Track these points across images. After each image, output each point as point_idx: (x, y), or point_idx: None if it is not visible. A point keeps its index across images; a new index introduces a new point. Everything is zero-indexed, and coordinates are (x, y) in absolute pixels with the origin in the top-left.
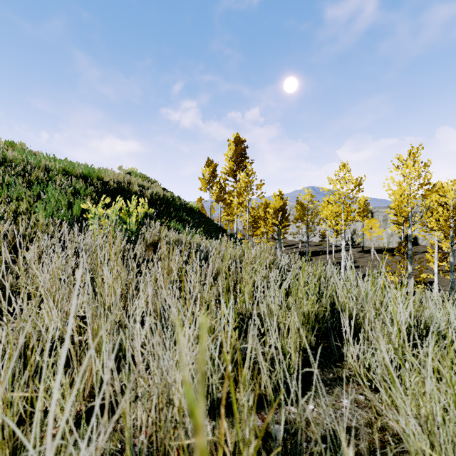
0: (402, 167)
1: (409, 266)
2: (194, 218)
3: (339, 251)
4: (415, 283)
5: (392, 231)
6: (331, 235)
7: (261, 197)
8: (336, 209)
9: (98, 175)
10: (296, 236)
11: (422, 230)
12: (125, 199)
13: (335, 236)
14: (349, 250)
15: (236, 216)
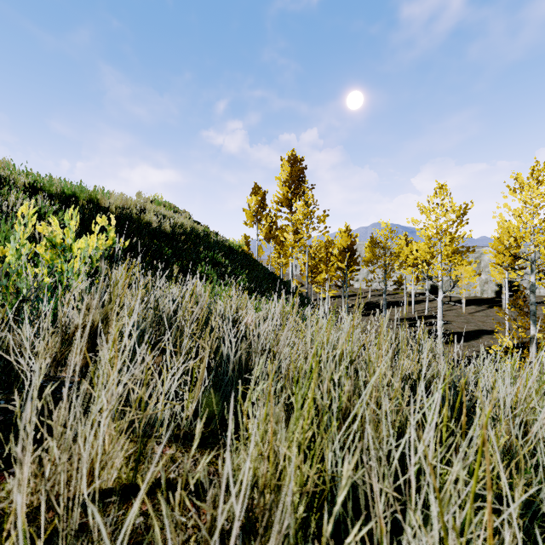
0: (521, 190)
1: (531, 326)
2: (234, 260)
3: (419, 301)
4: (538, 349)
5: (487, 277)
6: (408, 282)
7: (324, 233)
8: (432, 248)
9: (92, 197)
10: (364, 283)
11: (539, 276)
12: (130, 232)
13: (415, 284)
14: (432, 301)
15: (292, 259)
